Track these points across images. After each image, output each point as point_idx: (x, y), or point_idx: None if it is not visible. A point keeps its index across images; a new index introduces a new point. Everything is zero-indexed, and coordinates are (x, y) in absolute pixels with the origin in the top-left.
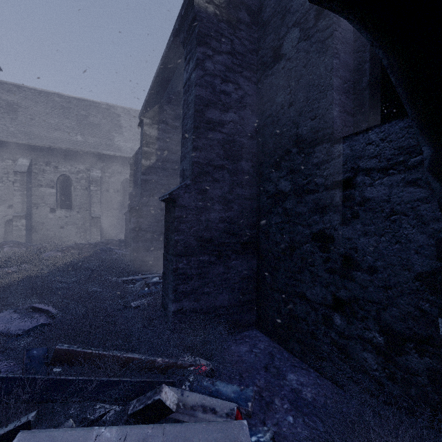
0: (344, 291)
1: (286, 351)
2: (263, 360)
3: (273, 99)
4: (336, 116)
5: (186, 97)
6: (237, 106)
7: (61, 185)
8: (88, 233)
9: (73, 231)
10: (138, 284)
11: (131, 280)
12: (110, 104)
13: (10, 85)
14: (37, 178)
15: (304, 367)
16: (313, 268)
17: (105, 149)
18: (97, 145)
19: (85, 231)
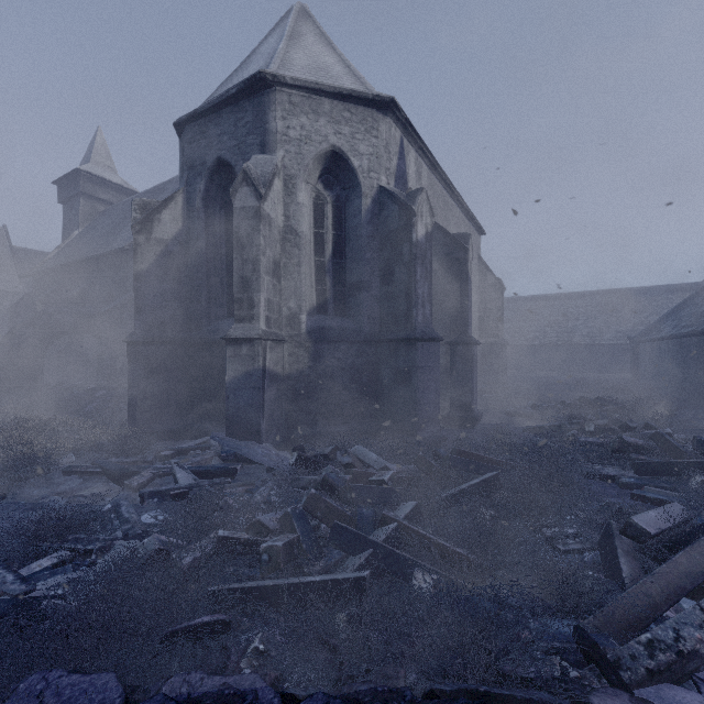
0: None
1: None
2: None
3: None
4: None
5: None
6: None
7: None
8: None
9: None
10: None
11: None
12: None
13: None
14: None
15: None
16: None
17: None
18: None
19: None
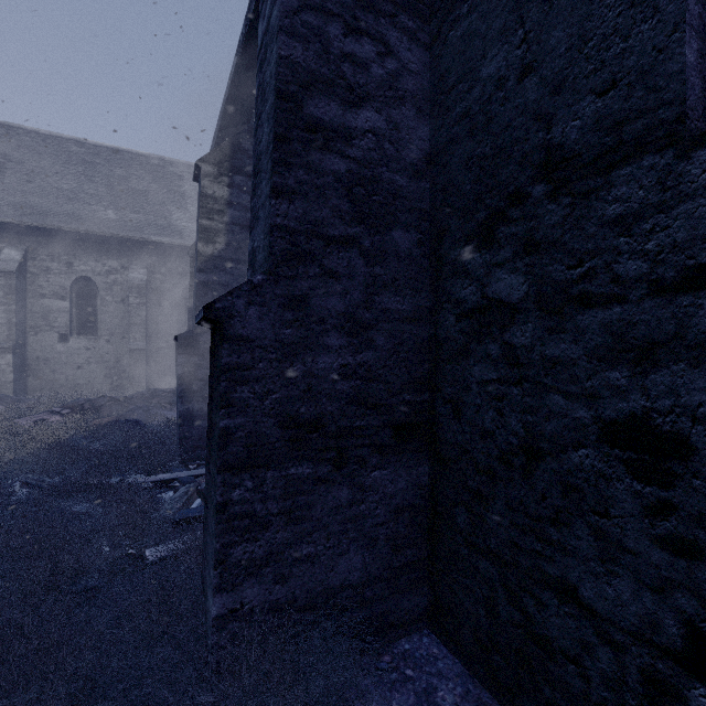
0: None
1: None
2: None
3: (473, 72)
4: (693, 66)
5: (260, 77)
6: (384, 95)
7: (78, 295)
8: (125, 377)
9: (99, 374)
10: (179, 495)
11: (171, 480)
12: (166, 158)
13: None
14: (36, 283)
15: None
16: (607, 522)
17: (155, 233)
18: (142, 226)
19: (120, 374)
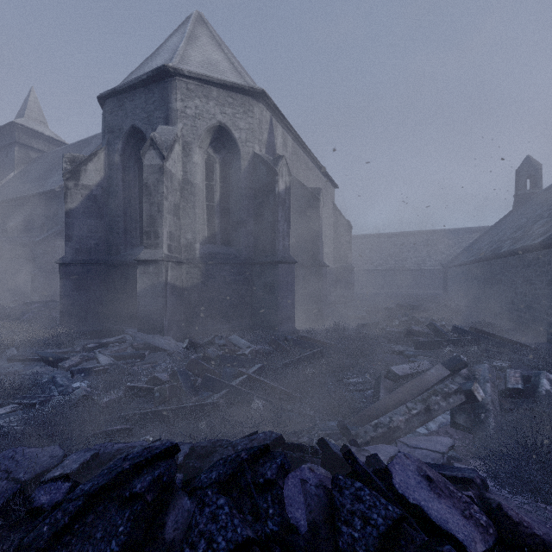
0: None
1: None
2: None
3: None
4: None
5: None
6: None
7: None
8: None
9: None
10: None
11: None
12: None
13: None
14: None
15: None
16: None
17: None
18: None
19: None
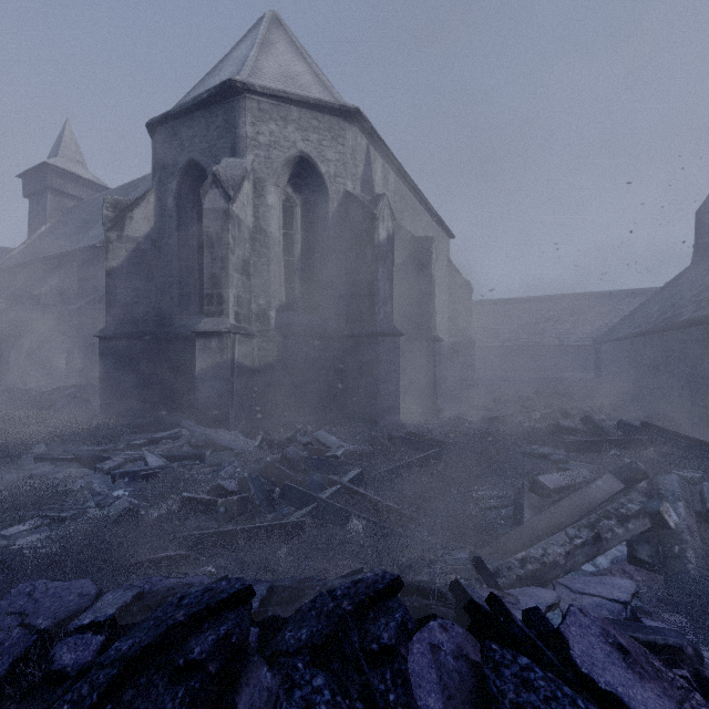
0: None
1: None
2: None
3: None
4: None
5: None
6: None
7: None
8: None
9: None
10: None
11: None
12: None
13: None
14: None
15: None
16: None
17: None
18: None
19: None
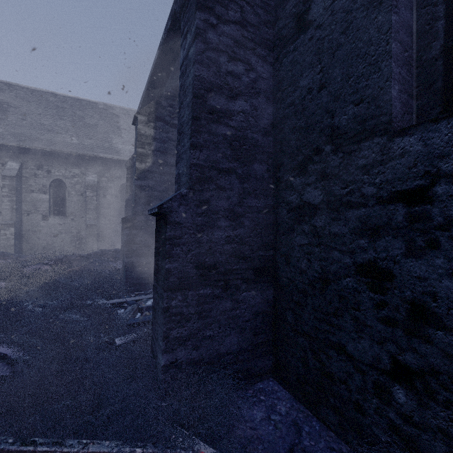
0: (413, 355)
1: (315, 419)
2: (286, 437)
3: (296, 82)
4: (395, 97)
5: (182, 81)
6: (249, 92)
7: (54, 190)
8: (83, 242)
9: (67, 240)
10: (128, 310)
11: (122, 302)
12: (108, 104)
13: (0, 83)
14: (28, 183)
15: (345, 451)
16: (359, 313)
17: (102, 152)
18: (94, 147)
19: (80, 240)
